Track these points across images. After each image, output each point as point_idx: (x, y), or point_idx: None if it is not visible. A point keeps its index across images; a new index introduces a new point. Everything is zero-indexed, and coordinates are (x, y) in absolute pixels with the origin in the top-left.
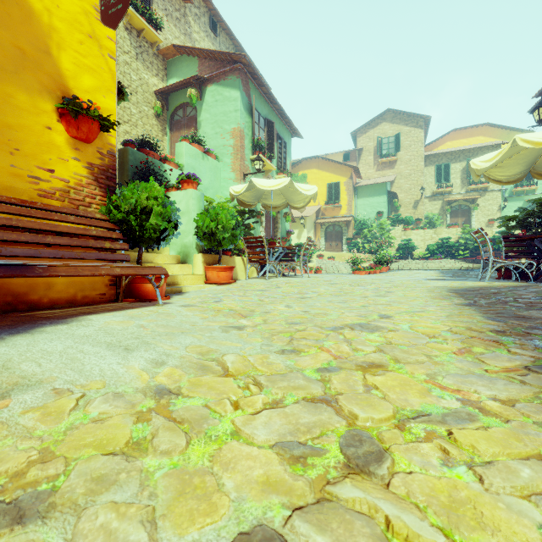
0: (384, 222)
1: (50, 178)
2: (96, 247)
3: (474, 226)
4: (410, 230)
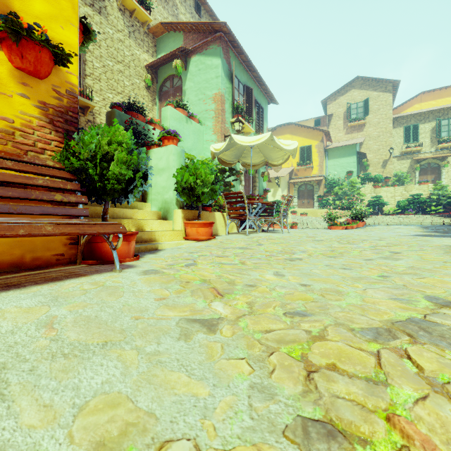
0: (354, 180)
1: None
2: (42, 200)
3: (444, 183)
4: (380, 188)
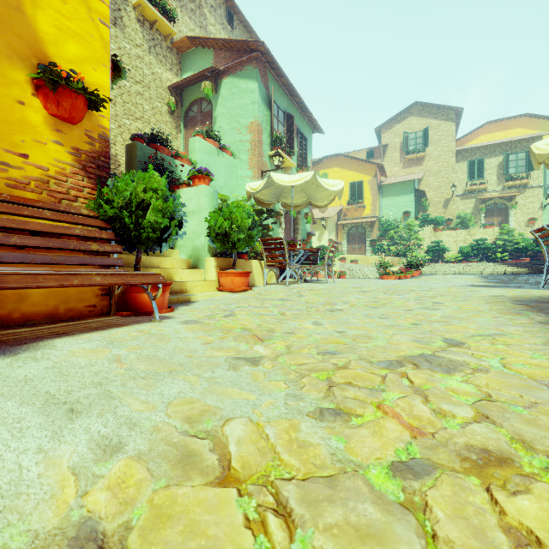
0: (411, 222)
1: (23, 164)
2: (80, 250)
3: (512, 226)
4: (440, 231)
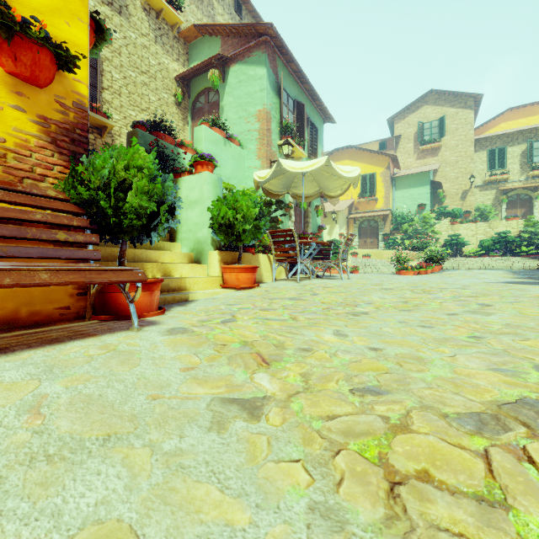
0: (427, 215)
1: None
2: (41, 239)
3: (537, 218)
4: (458, 224)
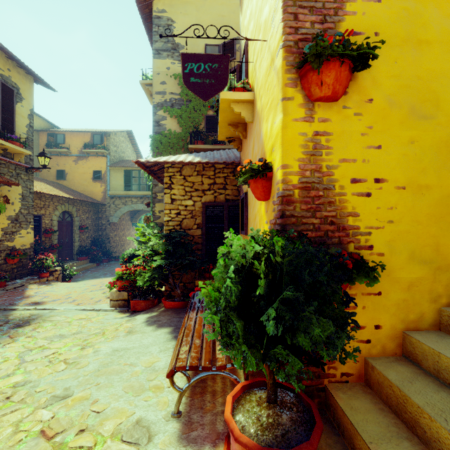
0: None
1: None
2: None
3: None
4: None
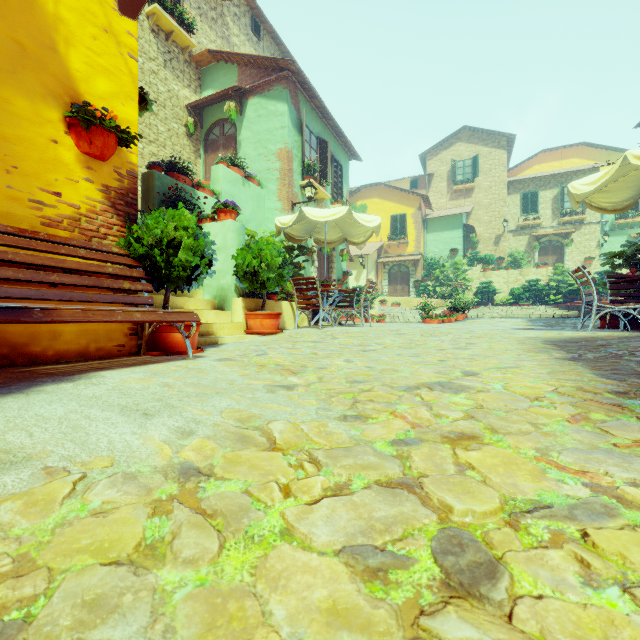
0: (459, 261)
1: (56, 203)
2: (113, 288)
3: (568, 266)
4: (490, 271)
